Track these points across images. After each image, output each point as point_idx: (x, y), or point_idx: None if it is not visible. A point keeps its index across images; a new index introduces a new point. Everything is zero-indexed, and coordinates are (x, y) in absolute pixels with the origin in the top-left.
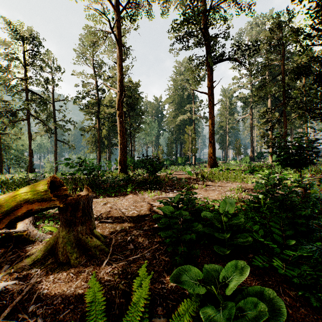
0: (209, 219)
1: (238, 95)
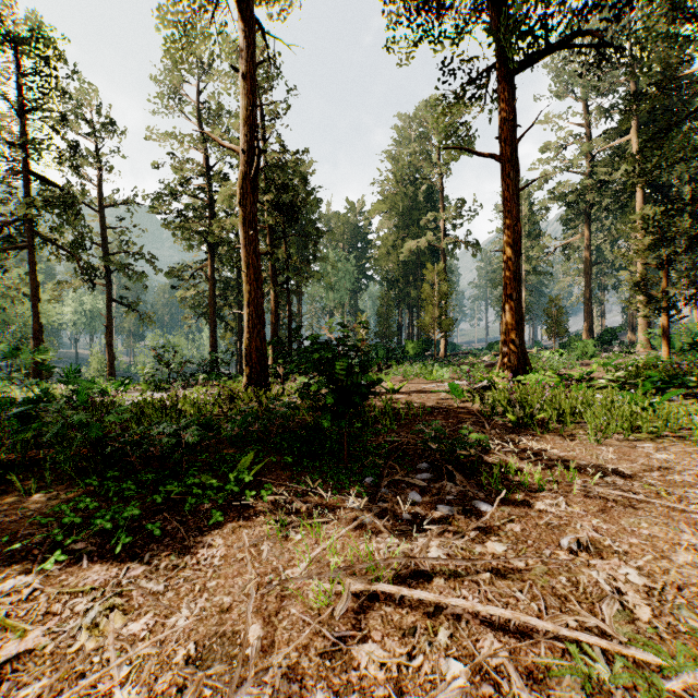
0: None
1: (555, 187)
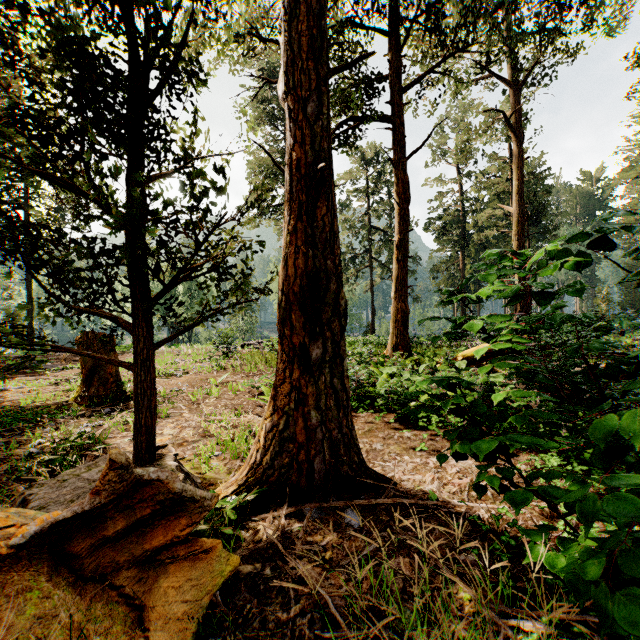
0: None
1: None
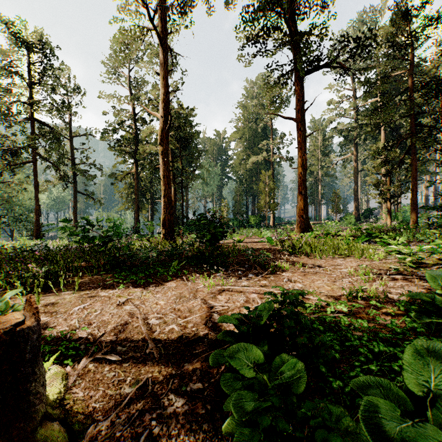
0: (339, 358)
1: (337, 126)
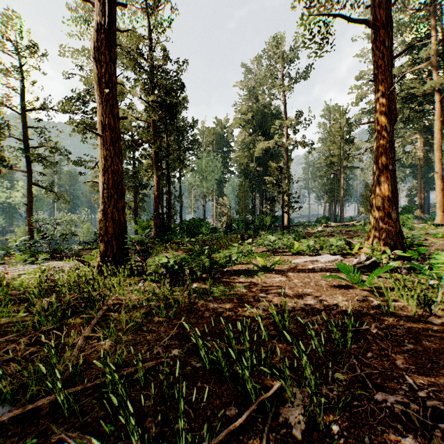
0: None
1: (369, 103)
